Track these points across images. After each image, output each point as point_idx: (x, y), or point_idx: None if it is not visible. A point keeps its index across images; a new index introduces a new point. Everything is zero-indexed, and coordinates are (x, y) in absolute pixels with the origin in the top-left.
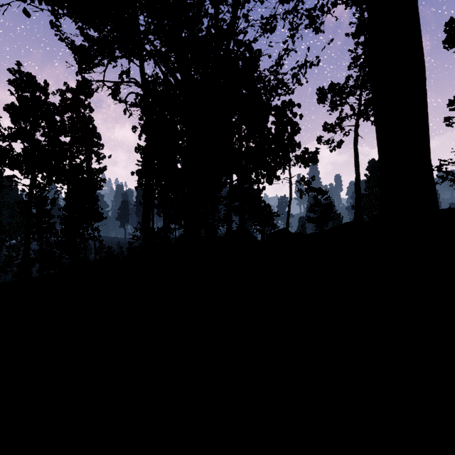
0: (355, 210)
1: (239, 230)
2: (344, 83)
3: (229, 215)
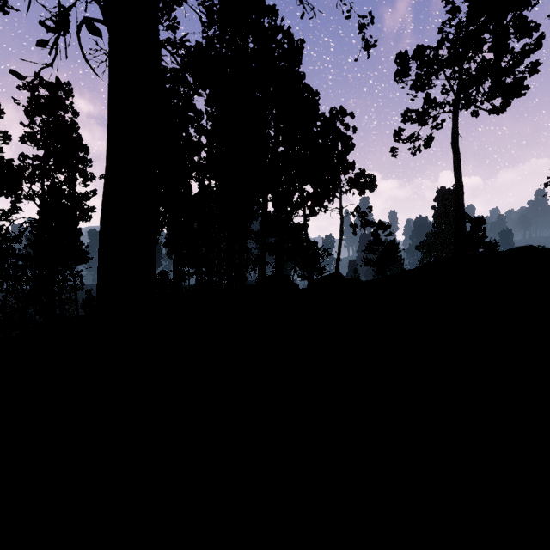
0: (455, 240)
1: (275, 275)
2: (439, 44)
3: (263, 249)
